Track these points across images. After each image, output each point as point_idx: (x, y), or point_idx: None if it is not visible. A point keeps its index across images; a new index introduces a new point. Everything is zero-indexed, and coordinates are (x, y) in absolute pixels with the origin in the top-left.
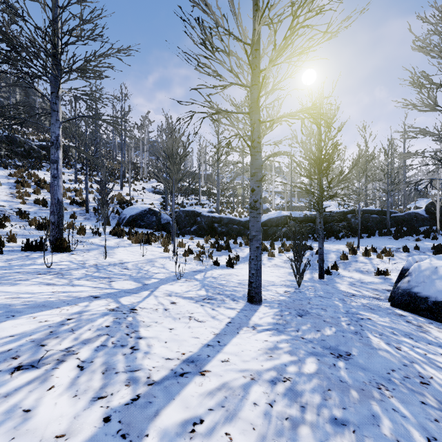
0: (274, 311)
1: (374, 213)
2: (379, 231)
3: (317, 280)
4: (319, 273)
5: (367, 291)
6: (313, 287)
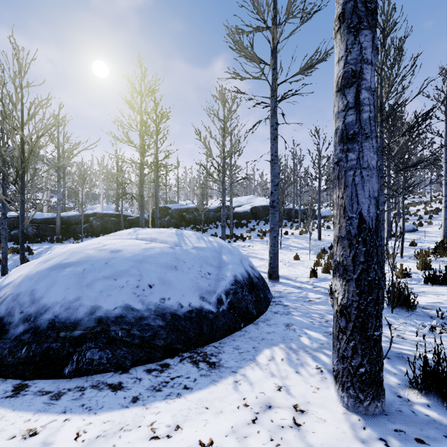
0: None
1: (114, 217)
2: (115, 231)
3: None
4: (2, 270)
5: None
6: None
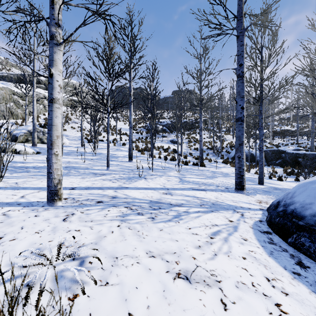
0: (264, 187)
1: None
2: None
3: None
4: None
5: None
6: None
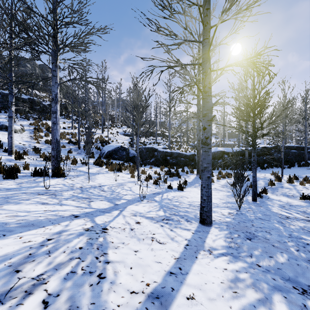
0: (224, 233)
1: (293, 149)
2: (298, 162)
3: (251, 202)
4: (252, 196)
5: (297, 213)
6: (250, 209)
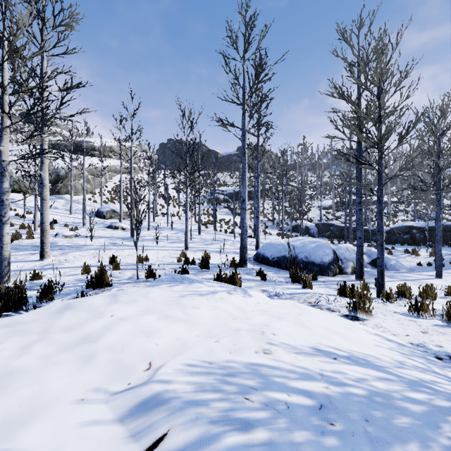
0: None
1: None
2: None
3: None
4: None
5: None
6: None
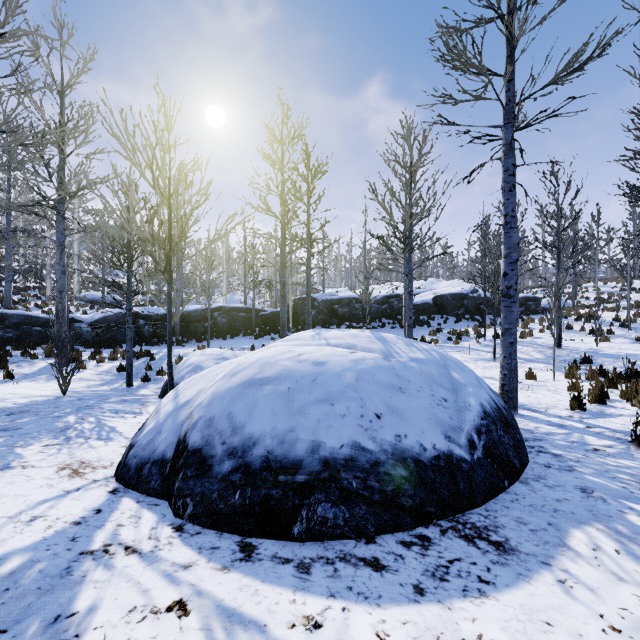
0: None
1: (243, 311)
2: (245, 330)
3: (121, 389)
4: (127, 380)
5: None
6: (92, 394)
